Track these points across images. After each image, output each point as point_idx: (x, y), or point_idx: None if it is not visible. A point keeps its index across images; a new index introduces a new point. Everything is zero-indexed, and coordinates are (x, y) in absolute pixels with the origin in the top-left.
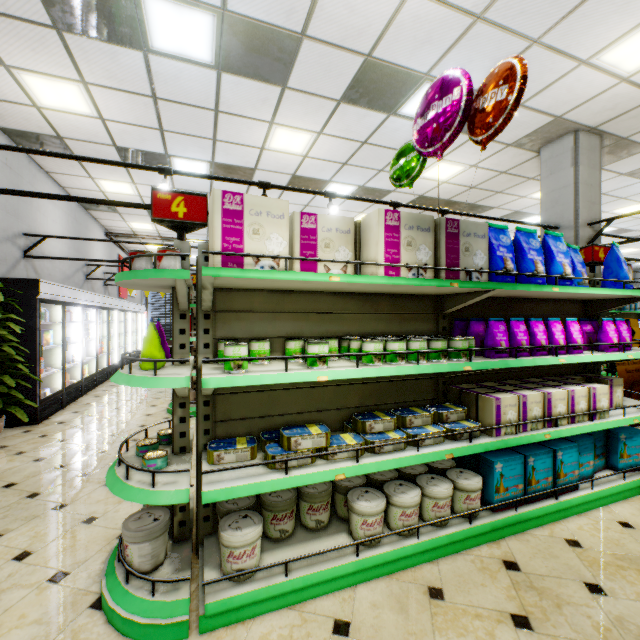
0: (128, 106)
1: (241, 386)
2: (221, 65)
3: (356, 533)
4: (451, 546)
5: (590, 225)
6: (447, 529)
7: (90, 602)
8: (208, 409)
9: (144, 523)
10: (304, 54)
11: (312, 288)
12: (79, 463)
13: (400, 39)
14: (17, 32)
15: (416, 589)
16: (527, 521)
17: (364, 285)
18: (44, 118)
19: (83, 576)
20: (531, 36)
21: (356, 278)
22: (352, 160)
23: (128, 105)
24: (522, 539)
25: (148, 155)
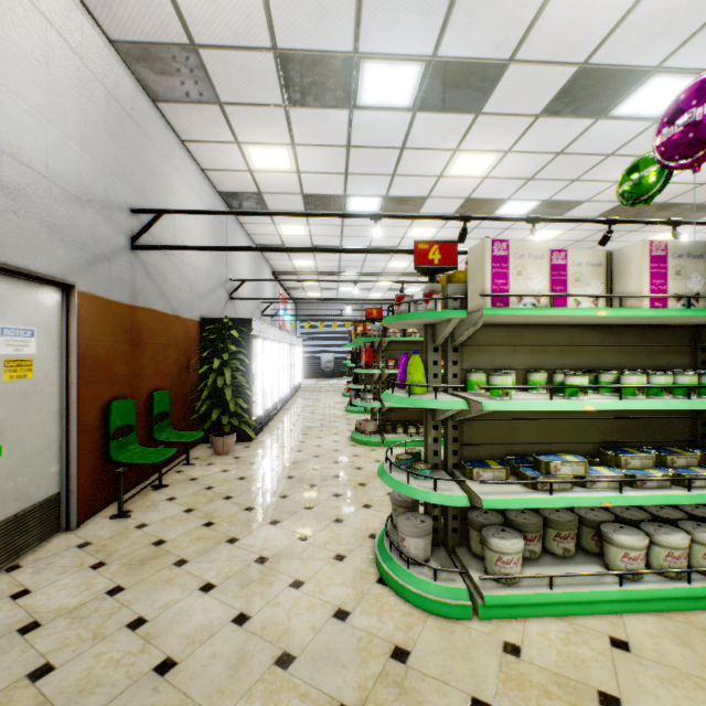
0: (323, 158)
1: (483, 414)
2: (418, 106)
3: (614, 565)
4: None
5: None
6: None
7: (375, 579)
8: (456, 432)
9: (415, 522)
10: (507, 78)
11: (557, 322)
12: (302, 476)
13: (627, 38)
14: (255, 116)
15: (695, 631)
16: None
17: (625, 318)
18: (253, 179)
19: (358, 560)
20: None
21: (622, 312)
22: (540, 174)
23: (323, 157)
24: None
25: (328, 198)
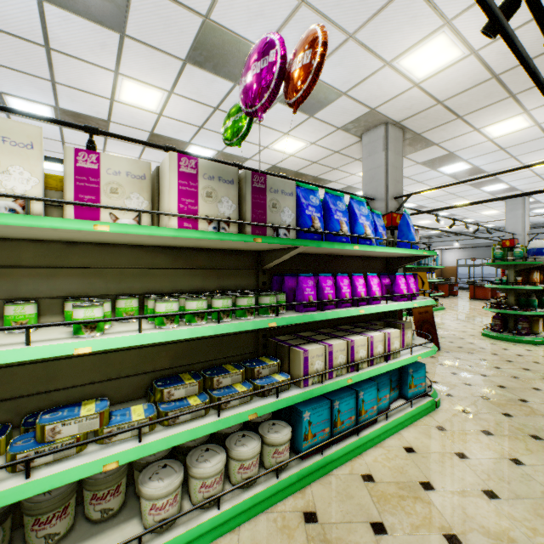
0: None
1: None
2: None
3: (145, 520)
4: (256, 507)
5: (396, 199)
6: (253, 489)
7: None
8: None
9: None
10: None
11: (99, 239)
12: None
13: (235, 6)
14: None
15: None
16: (332, 462)
17: (153, 237)
18: None
19: None
20: (347, 30)
21: (134, 228)
22: (208, 124)
23: None
24: (326, 482)
25: None
